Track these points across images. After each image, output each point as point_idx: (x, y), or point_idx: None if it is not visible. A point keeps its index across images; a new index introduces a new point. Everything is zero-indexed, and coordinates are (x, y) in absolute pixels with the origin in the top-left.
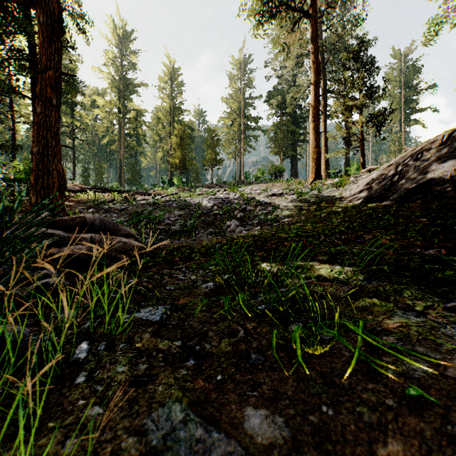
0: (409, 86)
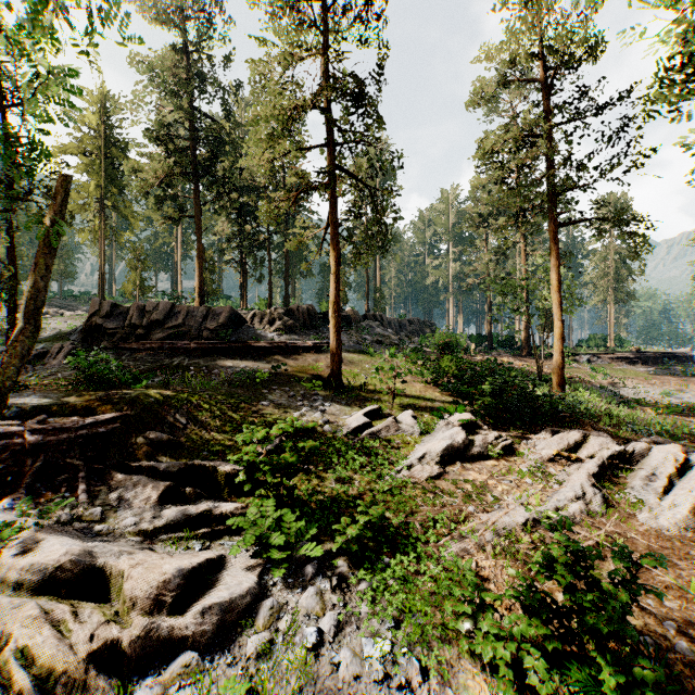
0: None
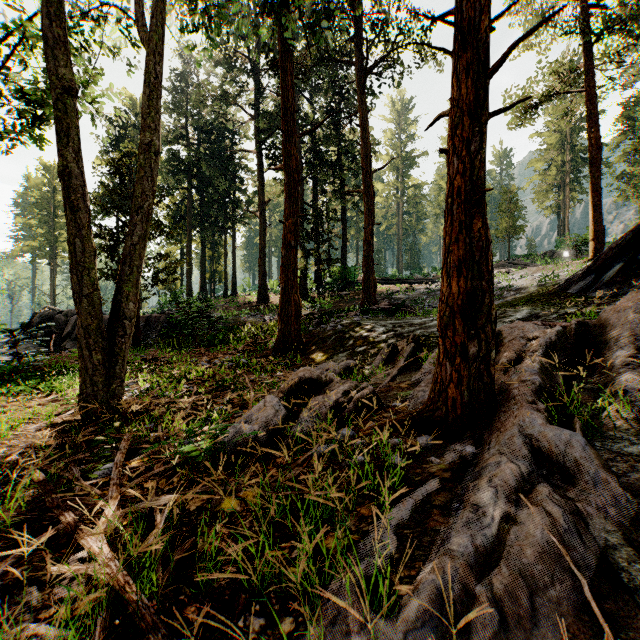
0: None
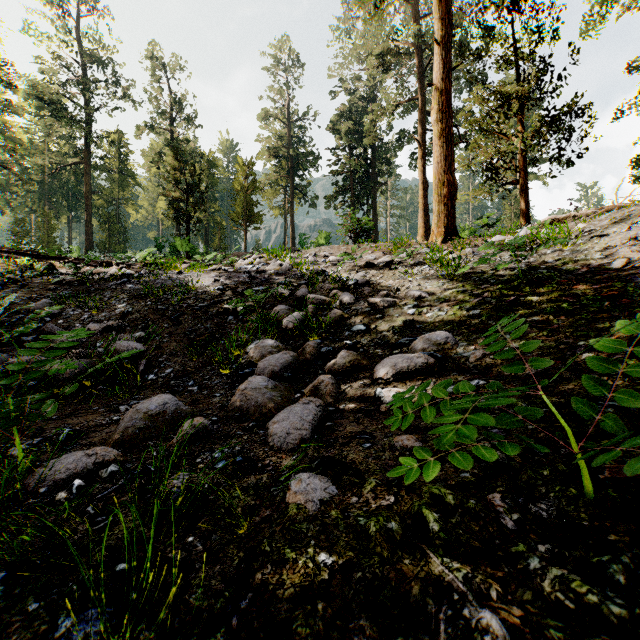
0: (527, 126)
